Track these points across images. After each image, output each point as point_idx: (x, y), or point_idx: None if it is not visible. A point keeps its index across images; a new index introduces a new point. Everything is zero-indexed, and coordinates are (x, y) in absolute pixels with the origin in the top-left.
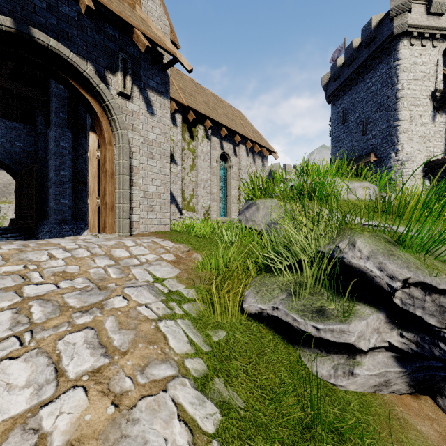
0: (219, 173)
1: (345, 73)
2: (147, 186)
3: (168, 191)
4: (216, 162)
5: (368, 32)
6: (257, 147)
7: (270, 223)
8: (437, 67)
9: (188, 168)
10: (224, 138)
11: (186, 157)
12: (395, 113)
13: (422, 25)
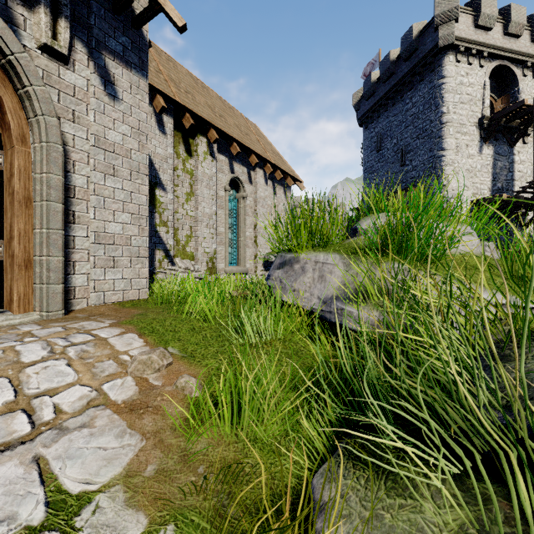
0: (229, 205)
1: (381, 90)
2: (103, 223)
3: (144, 233)
4: (224, 189)
5: (409, 42)
6: (279, 173)
7: (330, 297)
8: (485, 90)
9: (183, 196)
10: (235, 157)
11: (180, 180)
12: (440, 140)
13: (470, 39)
